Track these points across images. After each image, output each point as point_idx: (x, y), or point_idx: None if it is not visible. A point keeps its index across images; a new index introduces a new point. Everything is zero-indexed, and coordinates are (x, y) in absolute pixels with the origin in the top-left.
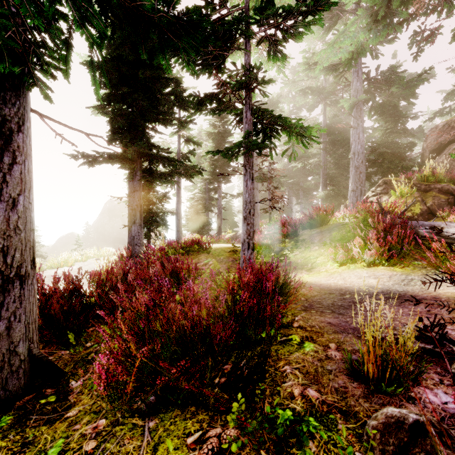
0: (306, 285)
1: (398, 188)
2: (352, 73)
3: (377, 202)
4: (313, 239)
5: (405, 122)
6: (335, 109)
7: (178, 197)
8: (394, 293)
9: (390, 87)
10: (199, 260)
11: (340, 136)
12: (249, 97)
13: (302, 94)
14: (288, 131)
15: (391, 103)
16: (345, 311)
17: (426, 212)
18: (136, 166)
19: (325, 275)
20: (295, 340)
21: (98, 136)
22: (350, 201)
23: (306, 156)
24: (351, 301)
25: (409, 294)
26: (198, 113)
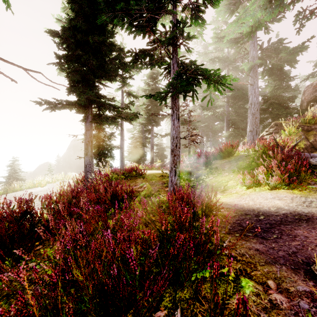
0: (223, 206)
1: (287, 128)
2: (250, 45)
3: (274, 139)
4: (223, 167)
5: (289, 80)
6: (236, 73)
7: (122, 136)
8: (302, 215)
9: (278, 55)
10: (136, 183)
11: (239, 92)
12: (176, 52)
13: (211, 63)
14: (208, 80)
15: (278, 67)
16: (267, 235)
17: (310, 146)
18: (87, 111)
19: (236, 196)
20: (230, 276)
21: (38, 72)
22: (248, 139)
23: (215, 106)
24: (267, 223)
25: (316, 216)
26: (136, 74)
